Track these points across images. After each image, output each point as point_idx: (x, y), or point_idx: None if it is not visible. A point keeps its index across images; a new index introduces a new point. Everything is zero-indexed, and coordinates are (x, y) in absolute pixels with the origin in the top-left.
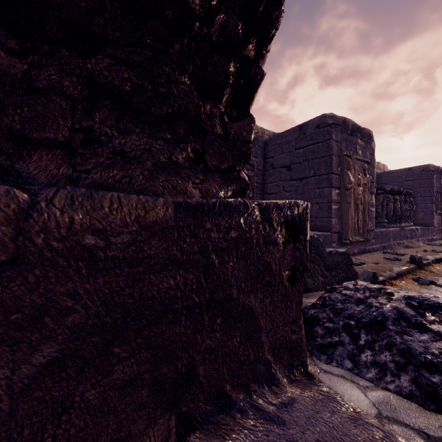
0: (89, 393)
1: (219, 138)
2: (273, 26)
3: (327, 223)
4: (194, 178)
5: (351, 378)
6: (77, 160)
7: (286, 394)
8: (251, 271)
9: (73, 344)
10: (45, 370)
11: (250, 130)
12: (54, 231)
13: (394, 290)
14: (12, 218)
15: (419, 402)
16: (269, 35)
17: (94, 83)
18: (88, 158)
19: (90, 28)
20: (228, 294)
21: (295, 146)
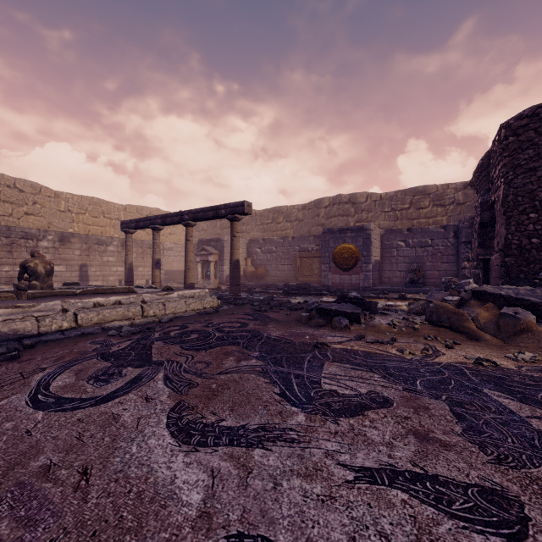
0: None
1: None
2: None
3: None
4: None
5: None
6: None
7: None
8: None
9: None
10: None
11: None
12: None
13: None
14: None
15: None
16: None
17: None
18: None
19: None
20: None
21: None
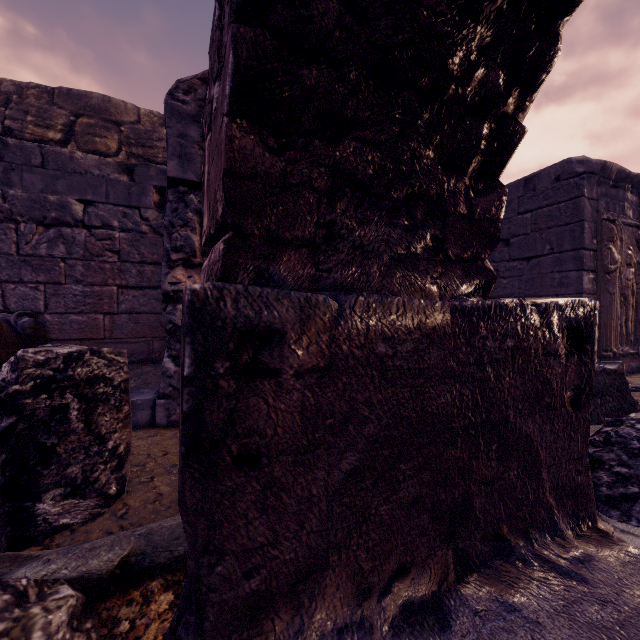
0: (381, 508)
1: (462, 219)
2: (545, 70)
3: None
4: (432, 272)
5: None
6: (320, 258)
7: (578, 549)
8: (529, 389)
9: (369, 455)
10: (350, 477)
11: (500, 206)
12: (355, 338)
13: None
14: (327, 326)
15: None
16: (537, 82)
17: (339, 171)
18: (330, 255)
19: (343, 113)
20: (505, 416)
21: (518, 209)
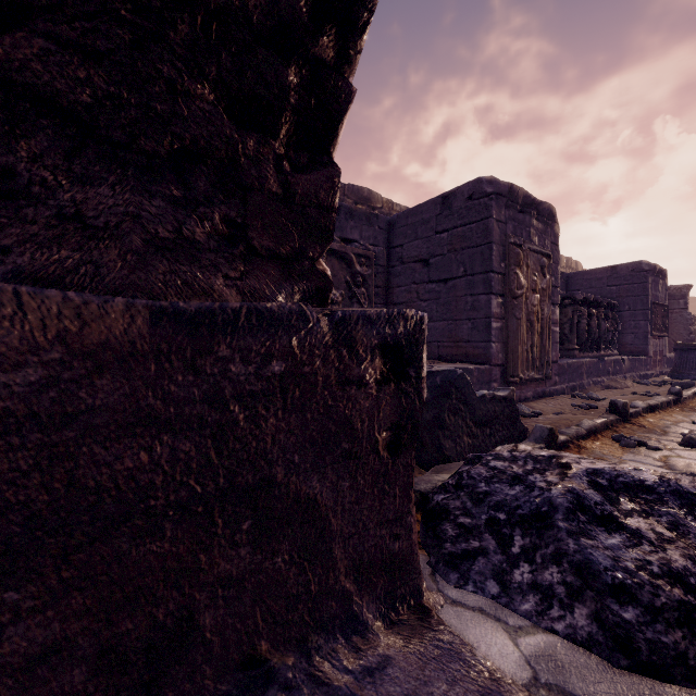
0: None
1: (276, 200)
2: (365, 6)
3: (485, 350)
4: (227, 269)
5: (496, 613)
6: None
7: (377, 650)
8: (314, 432)
9: None
10: None
11: (332, 189)
12: None
13: (573, 459)
14: None
15: (603, 654)
16: (358, 22)
17: (15, 84)
18: (5, 225)
19: None
20: (267, 476)
21: (436, 227)
